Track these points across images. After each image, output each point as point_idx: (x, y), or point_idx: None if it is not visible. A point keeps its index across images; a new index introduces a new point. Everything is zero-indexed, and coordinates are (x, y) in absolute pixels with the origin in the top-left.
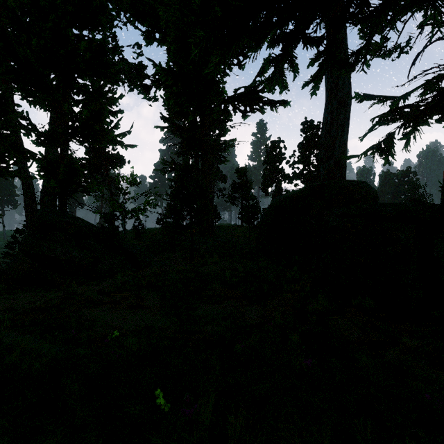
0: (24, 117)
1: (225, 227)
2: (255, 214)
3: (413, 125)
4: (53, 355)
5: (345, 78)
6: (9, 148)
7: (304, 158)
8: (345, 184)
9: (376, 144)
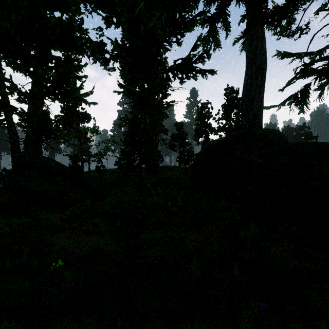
0: (7, 79)
1: (166, 168)
2: (190, 157)
3: (327, 77)
4: None
5: (261, 48)
6: None
7: (227, 115)
8: (263, 131)
9: (293, 95)
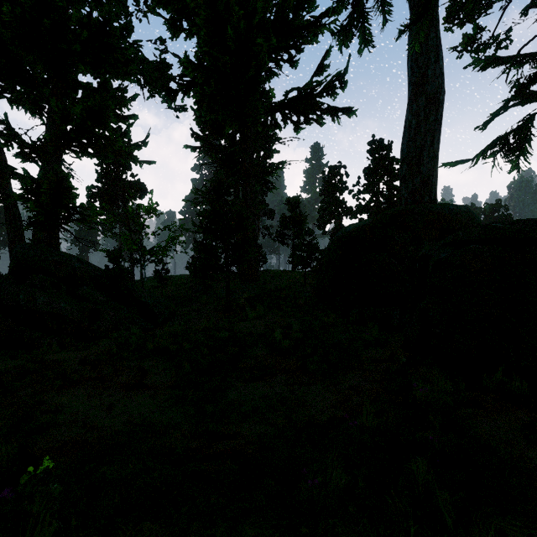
0: None
1: (272, 273)
2: (312, 254)
3: None
4: None
5: (436, 66)
6: None
7: (372, 186)
8: (439, 208)
9: (502, 138)
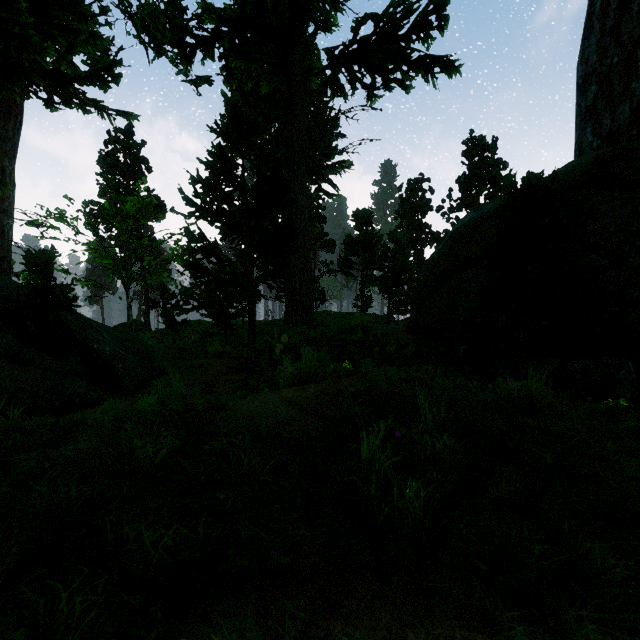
0: None
1: (333, 314)
2: (402, 273)
3: None
4: None
5: None
6: None
7: (470, 200)
8: None
9: None
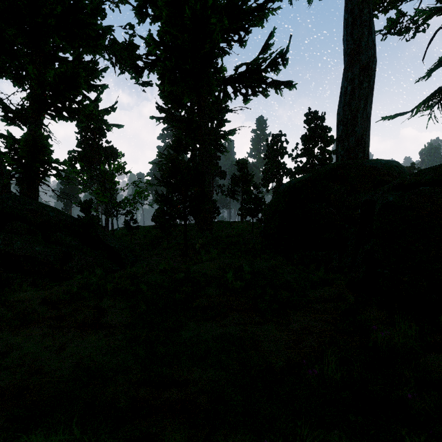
0: None
1: (224, 223)
2: (259, 205)
3: None
4: None
5: (369, 38)
6: None
7: (308, 151)
8: (373, 163)
9: None
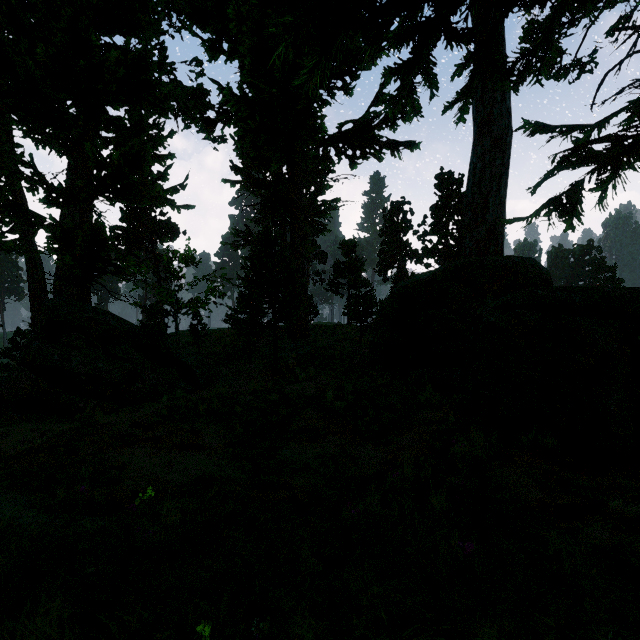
0: (27, 163)
1: (324, 327)
2: (369, 308)
3: (612, 169)
4: (39, 534)
5: (502, 105)
6: (1, 208)
7: (440, 227)
8: (504, 262)
9: (554, 199)
